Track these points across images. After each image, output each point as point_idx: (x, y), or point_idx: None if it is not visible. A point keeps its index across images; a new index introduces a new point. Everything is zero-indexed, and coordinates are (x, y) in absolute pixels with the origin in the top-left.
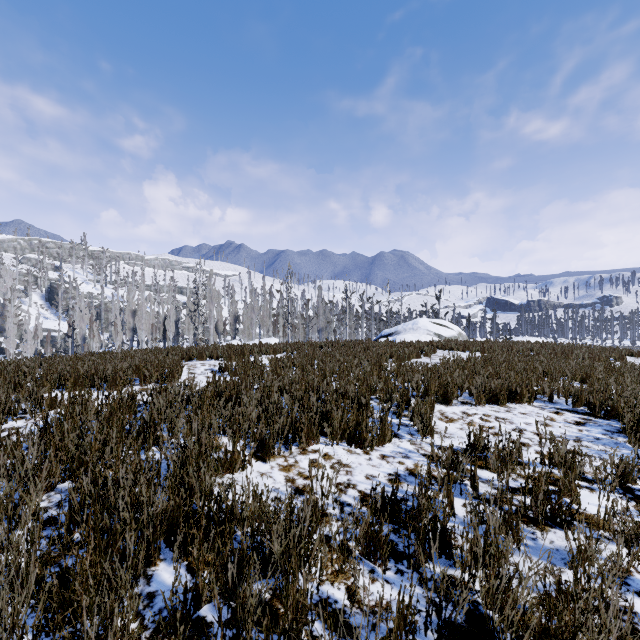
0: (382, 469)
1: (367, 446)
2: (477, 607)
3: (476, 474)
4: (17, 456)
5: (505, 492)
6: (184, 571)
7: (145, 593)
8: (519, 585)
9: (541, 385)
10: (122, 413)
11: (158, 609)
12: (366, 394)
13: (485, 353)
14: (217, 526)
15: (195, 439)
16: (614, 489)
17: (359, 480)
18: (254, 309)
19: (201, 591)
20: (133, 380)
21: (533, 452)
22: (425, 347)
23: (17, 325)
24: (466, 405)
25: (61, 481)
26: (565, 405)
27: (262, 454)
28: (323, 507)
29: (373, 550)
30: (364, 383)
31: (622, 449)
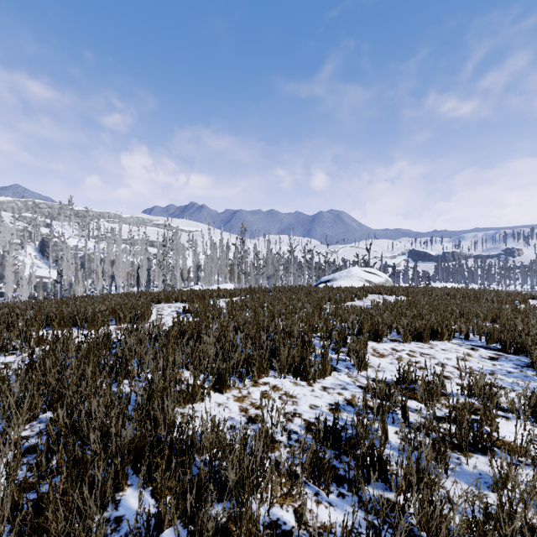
0: (324, 399)
1: (310, 379)
2: (411, 529)
3: (406, 405)
4: (4, 389)
5: (432, 421)
6: (149, 496)
7: (113, 517)
8: (450, 510)
9: (458, 325)
10: (98, 350)
11: (124, 533)
12: (309, 333)
13: (409, 297)
14: (178, 456)
15: (160, 374)
16: (527, 418)
17: (304, 409)
18: (213, 259)
19: (163, 517)
20: (109, 320)
21: (454, 384)
22: (358, 292)
23: (14, 273)
24: (394, 342)
25: (43, 411)
26: (479, 342)
27: (219, 386)
28: (273, 435)
29: (317, 475)
30: (307, 323)
31: (531, 381)
